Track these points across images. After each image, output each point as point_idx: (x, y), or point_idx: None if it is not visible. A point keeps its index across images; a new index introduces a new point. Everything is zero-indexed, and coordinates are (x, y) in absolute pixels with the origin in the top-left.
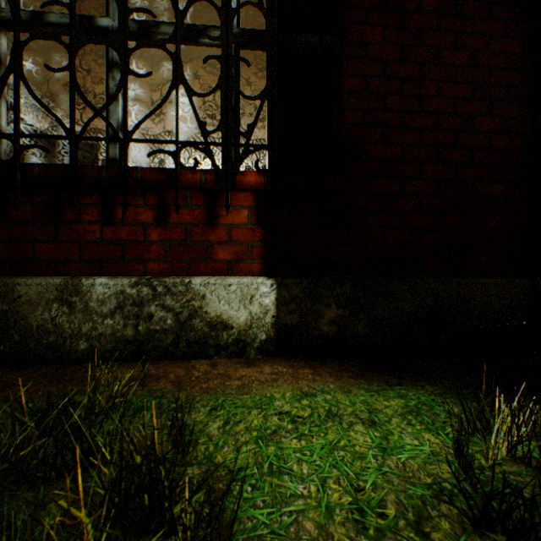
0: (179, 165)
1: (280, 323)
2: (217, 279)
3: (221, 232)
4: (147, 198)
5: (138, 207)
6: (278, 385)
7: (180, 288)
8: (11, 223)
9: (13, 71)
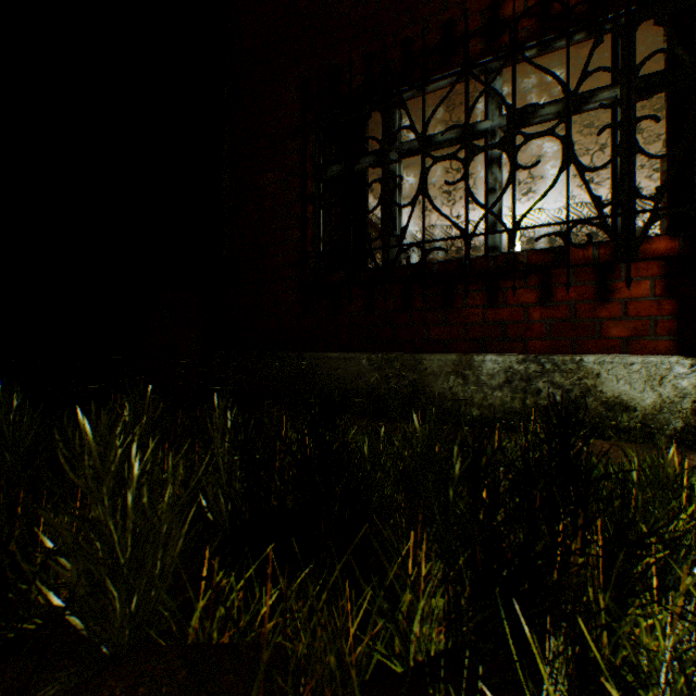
0: (568, 244)
1: None
2: (613, 357)
3: (612, 308)
4: (524, 279)
5: (516, 289)
6: None
7: (569, 366)
8: (408, 311)
9: (419, 193)
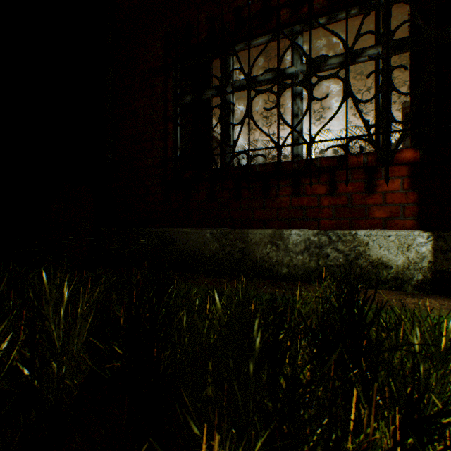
0: (347, 153)
1: (435, 267)
2: (377, 231)
3: (376, 197)
4: (318, 177)
5: (312, 184)
6: None
7: (348, 237)
8: (239, 199)
9: (246, 116)
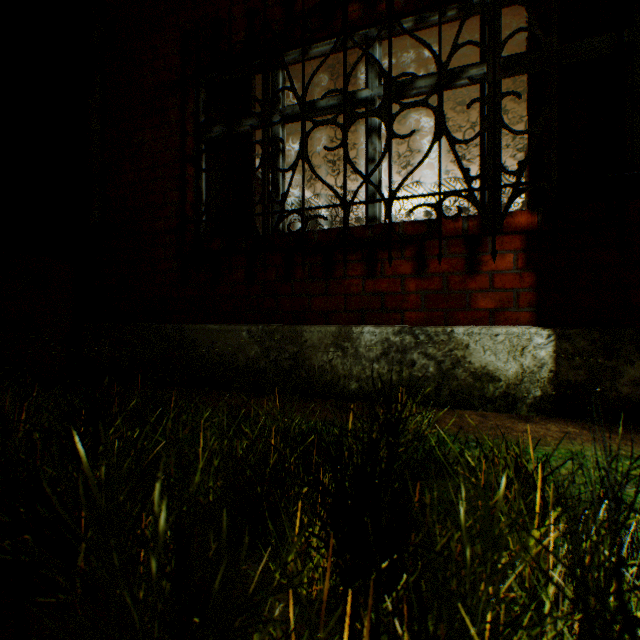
0: (440, 216)
1: (558, 379)
2: (481, 328)
3: (480, 280)
4: (402, 250)
5: (394, 260)
6: (579, 443)
7: (441, 337)
8: (292, 281)
9: (300, 158)
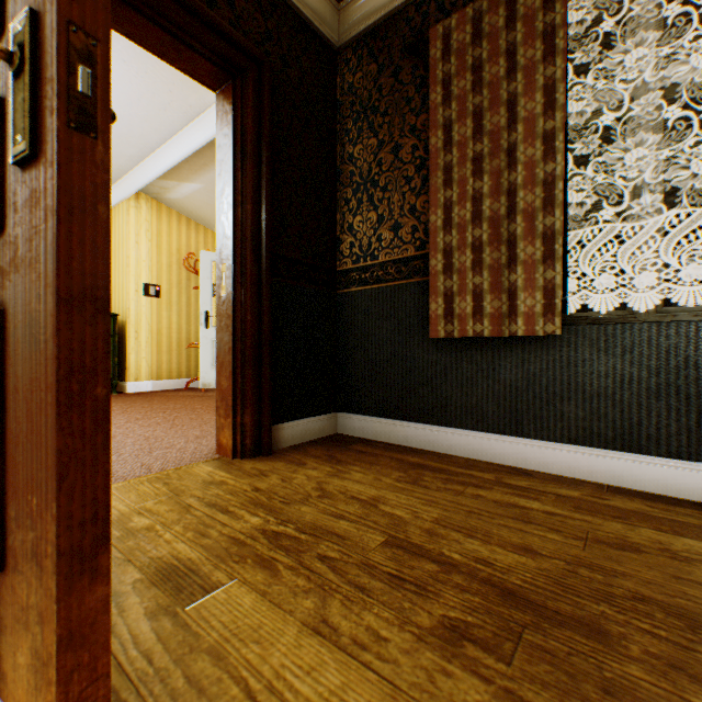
0: None
1: None
2: None
3: None
4: None
5: None
6: None
7: None
8: None
9: None
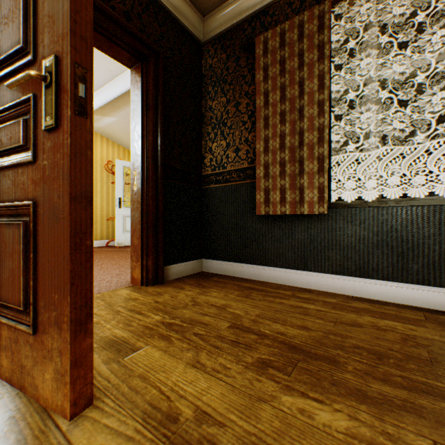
0: None
1: None
2: None
3: None
4: None
5: None
6: None
7: None
8: None
9: None
